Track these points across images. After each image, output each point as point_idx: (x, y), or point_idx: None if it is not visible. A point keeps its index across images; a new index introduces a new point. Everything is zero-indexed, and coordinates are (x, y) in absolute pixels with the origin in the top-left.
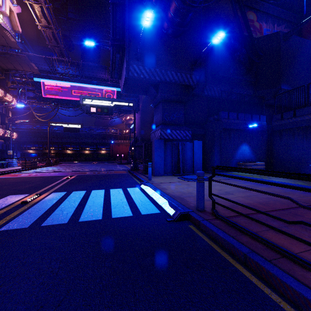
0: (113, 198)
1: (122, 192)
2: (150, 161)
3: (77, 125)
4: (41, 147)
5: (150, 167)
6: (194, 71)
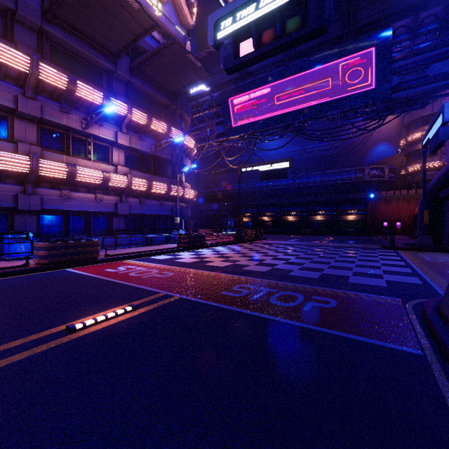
0: None
1: None
2: None
3: (281, 163)
4: (255, 213)
5: None
6: None
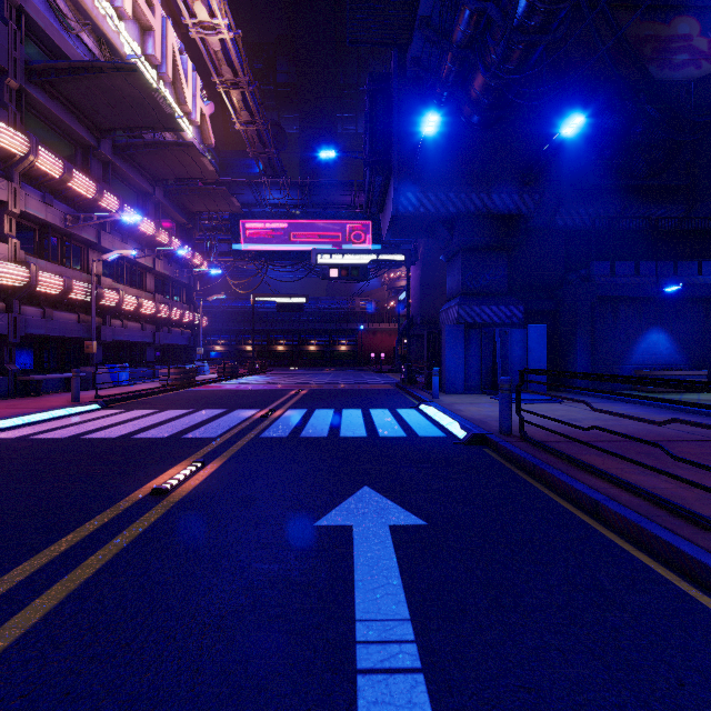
0: (378, 420)
1: (389, 413)
2: (439, 365)
3: (298, 297)
4: (234, 341)
5: (437, 376)
6: (527, 186)
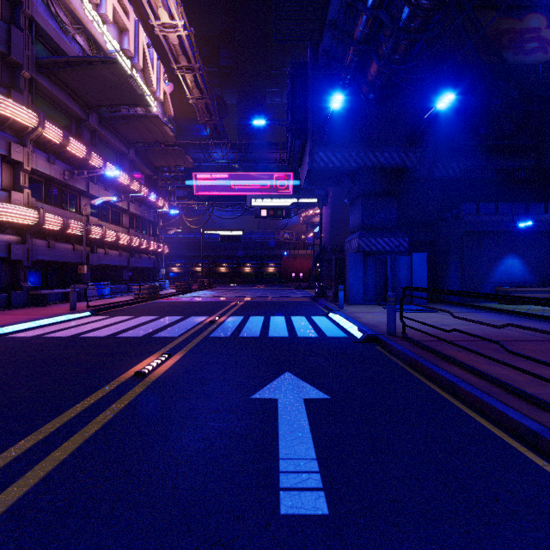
0: (297, 324)
1: (305, 319)
2: (344, 283)
3: (237, 231)
4: (187, 264)
5: (342, 292)
6: (411, 146)
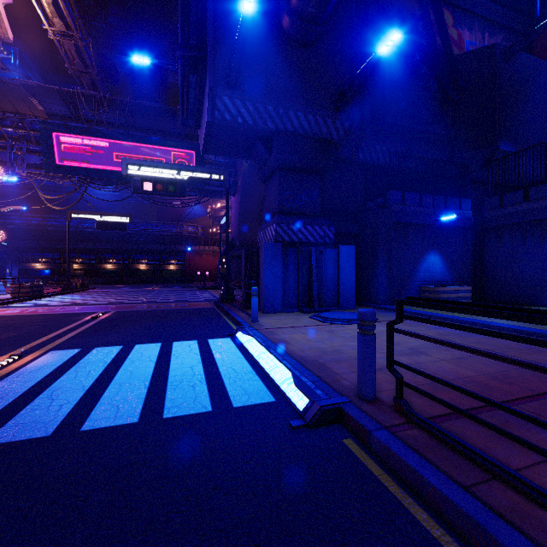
0: (176, 365)
1: (196, 348)
2: (257, 283)
3: (121, 217)
4: (58, 259)
5: (256, 297)
6: (339, 112)
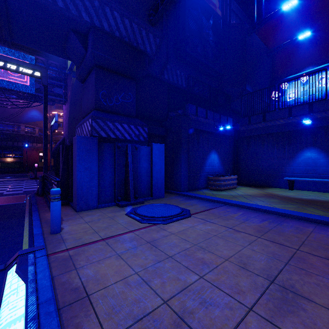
0: None
1: None
2: (71, 178)
3: None
4: None
5: (57, 201)
6: (152, 26)
